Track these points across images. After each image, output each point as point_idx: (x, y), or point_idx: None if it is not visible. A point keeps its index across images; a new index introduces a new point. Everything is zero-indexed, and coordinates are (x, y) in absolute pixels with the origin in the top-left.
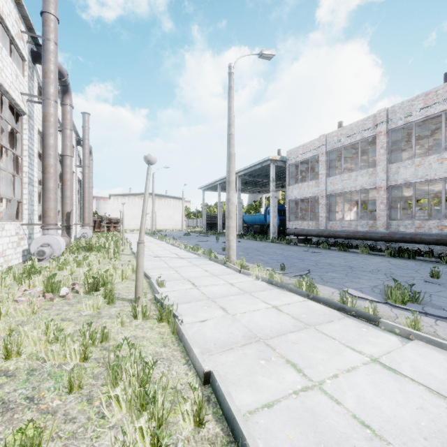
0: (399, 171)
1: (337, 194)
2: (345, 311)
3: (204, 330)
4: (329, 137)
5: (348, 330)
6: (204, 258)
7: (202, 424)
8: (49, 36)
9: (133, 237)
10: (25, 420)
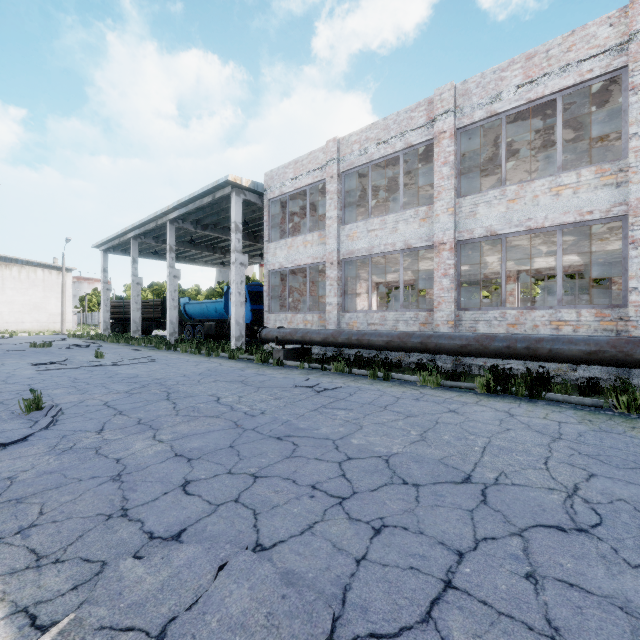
0: (476, 211)
1: (355, 264)
2: None
3: None
4: (344, 144)
5: None
6: None
7: None
8: None
9: None
10: None
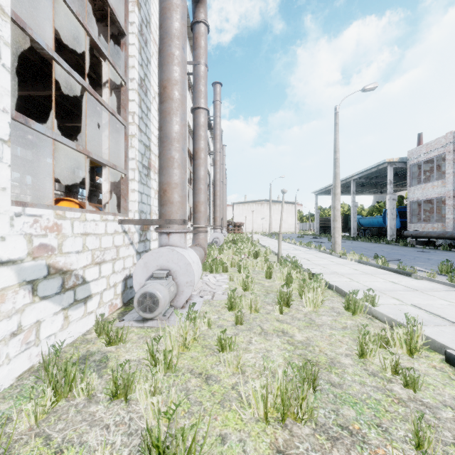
0: None
1: None
2: (397, 272)
3: (313, 270)
4: None
5: (390, 277)
6: (315, 250)
7: (311, 279)
8: (217, 114)
9: (254, 237)
10: (261, 275)
